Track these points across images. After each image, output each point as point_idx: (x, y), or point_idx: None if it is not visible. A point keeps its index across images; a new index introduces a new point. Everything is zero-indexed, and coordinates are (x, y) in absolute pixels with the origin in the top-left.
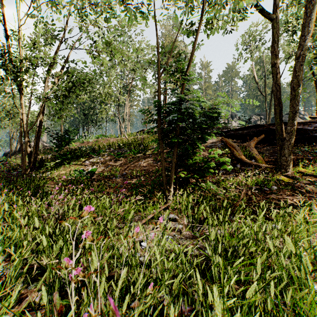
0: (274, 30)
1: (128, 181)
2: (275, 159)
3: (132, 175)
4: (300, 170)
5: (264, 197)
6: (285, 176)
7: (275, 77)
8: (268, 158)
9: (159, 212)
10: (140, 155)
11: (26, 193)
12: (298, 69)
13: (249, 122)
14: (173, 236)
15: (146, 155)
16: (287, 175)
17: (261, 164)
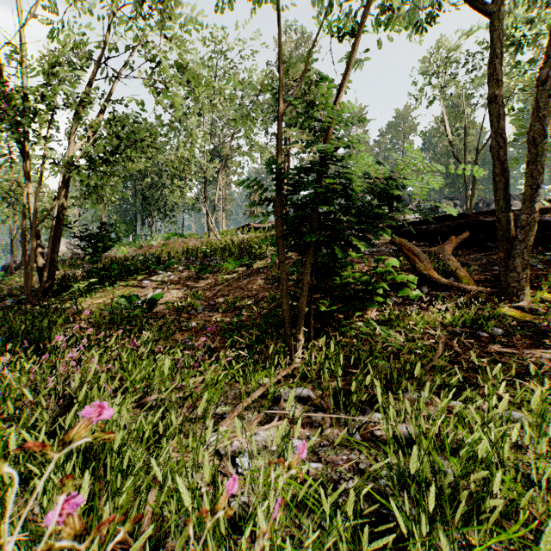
0: (492, 34)
1: (218, 318)
2: (492, 277)
3: (226, 305)
4: (543, 297)
5: (482, 351)
6: (515, 309)
7: (494, 122)
8: (480, 275)
9: (276, 382)
10: (242, 269)
11: (8, 346)
12: (543, 104)
13: (434, 212)
14: (306, 440)
15: (252, 270)
16: (519, 306)
17: (468, 286)
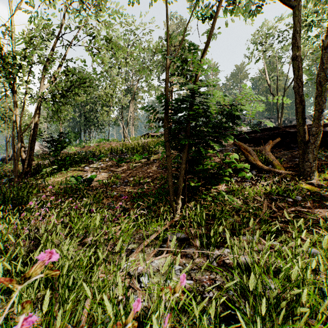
0: (294, 19)
1: (130, 189)
2: (294, 165)
3: (134, 182)
4: (325, 177)
5: (289, 210)
6: (308, 184)
7: (296, 72)
8: (287, 164)
9: (165, 229)
10: (144, 160)
11: (1, 207)
12: (326, 61)
13: (259, 126)
14: (183, 265)
15: (150, 161)
16: (311, 183)
17: (280, 171)
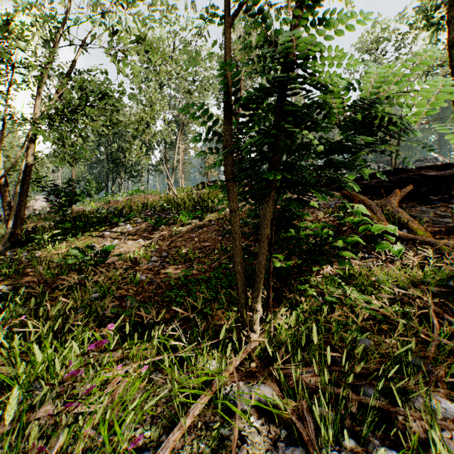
0: None
1: (168, 270)
2: (446, 229)
3: (178, 257)
4: None
5: None
6: None
7: None
8: (432, 227)
9: None
10: (195, 221)
11: None
12: None
13: None
14: None
15: (205, 222)
16: None
17: (426, 239)
